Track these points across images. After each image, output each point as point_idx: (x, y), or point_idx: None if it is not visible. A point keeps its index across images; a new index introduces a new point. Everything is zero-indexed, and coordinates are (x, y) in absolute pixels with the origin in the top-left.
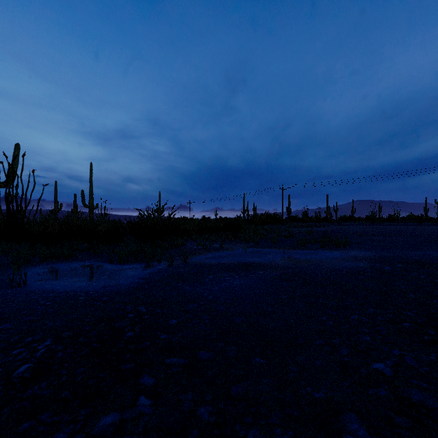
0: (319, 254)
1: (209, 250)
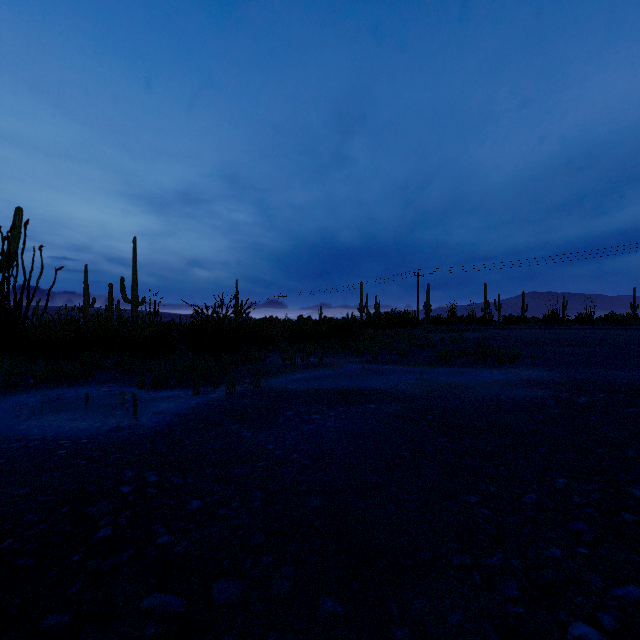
0: (471, 374)
1: (300, 367)
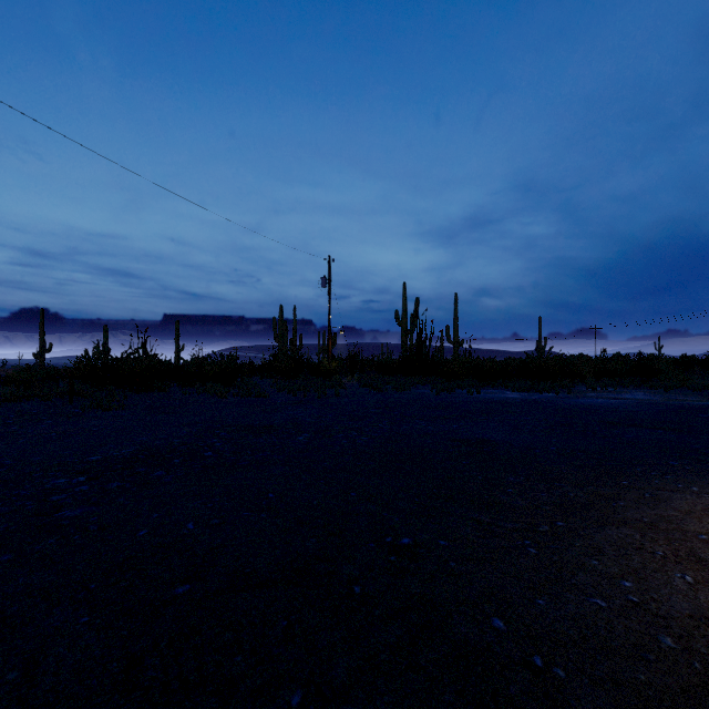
0: None
1: (597, 391)
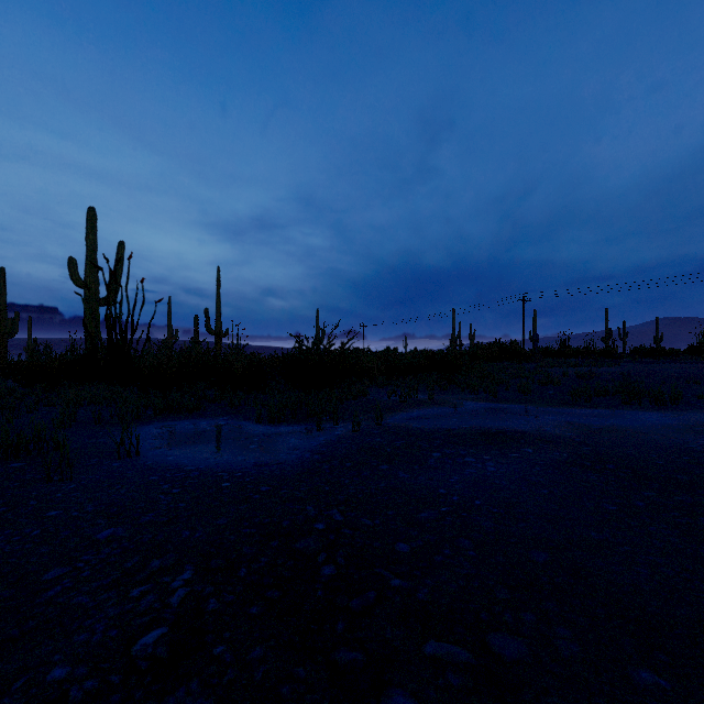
0: (628, 417)
1: (410, 404)
